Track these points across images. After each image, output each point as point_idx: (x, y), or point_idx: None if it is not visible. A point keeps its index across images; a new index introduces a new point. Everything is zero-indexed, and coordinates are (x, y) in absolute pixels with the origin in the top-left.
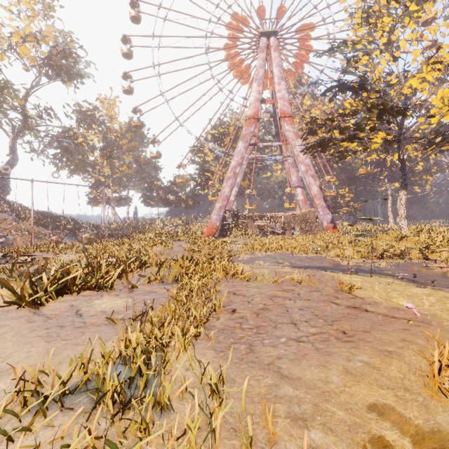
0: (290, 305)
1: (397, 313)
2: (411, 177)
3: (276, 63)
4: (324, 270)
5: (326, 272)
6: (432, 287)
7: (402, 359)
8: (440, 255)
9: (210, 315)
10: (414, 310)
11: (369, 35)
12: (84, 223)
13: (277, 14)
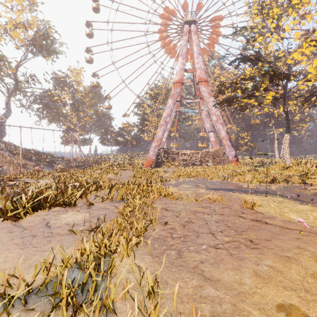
0: (208, 219)
1: (290, 225)
2: (291, 125)
3: (195, 43)
4: (231, 191)
5: (233, 193)
6: (312, 204)
7: (299, 263)
8: (314, 180)
9: (148, 226)
10: (305, 223)
11: (262, 22)
12: (58, 157)
13: (196, 8)
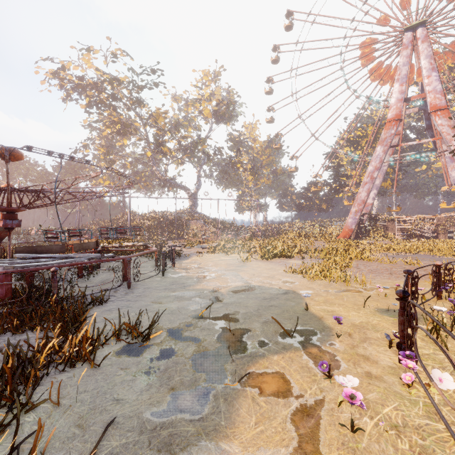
0: (393, 270)
1: None
2: None
3: (425, 55)
4: None
5: None
6: None
7: None
8: None
9: (346, 268)
10: None
11: None
12: (238, 226)
13: None
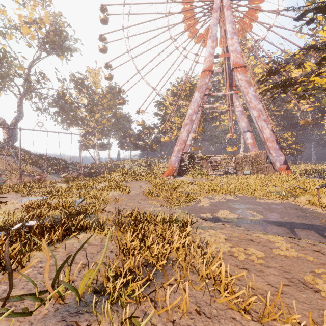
0: None
1: None
2: None
3: (229, 20)
4: (322, 234)
5: None
6: None
7: None
8: None
9: None
10: None
11: None
12: (73, 163)
13: None
